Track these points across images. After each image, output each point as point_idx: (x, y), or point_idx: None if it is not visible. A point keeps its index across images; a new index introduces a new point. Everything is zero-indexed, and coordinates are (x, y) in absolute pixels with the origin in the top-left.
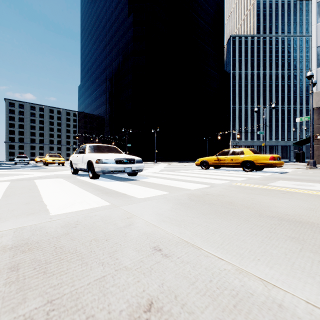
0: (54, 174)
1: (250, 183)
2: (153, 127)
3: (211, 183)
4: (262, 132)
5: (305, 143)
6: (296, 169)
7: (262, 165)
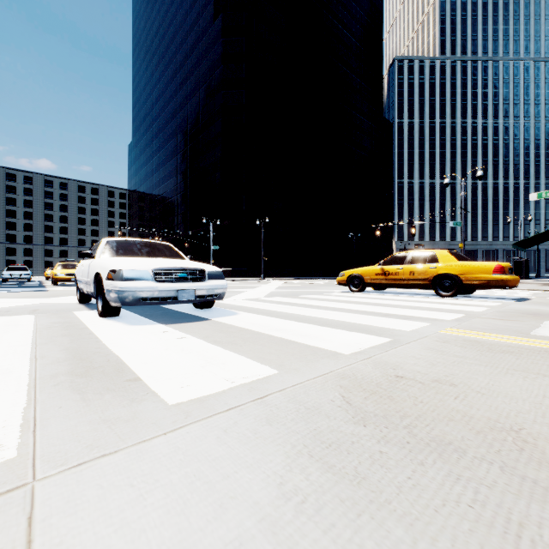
0: (38, 304)
1: (484, 330)
2: (258, 216)
3: (386, 328)
4: (458, 222)
5: (534, 244)
6: (533, 291)
7: (477, 284)
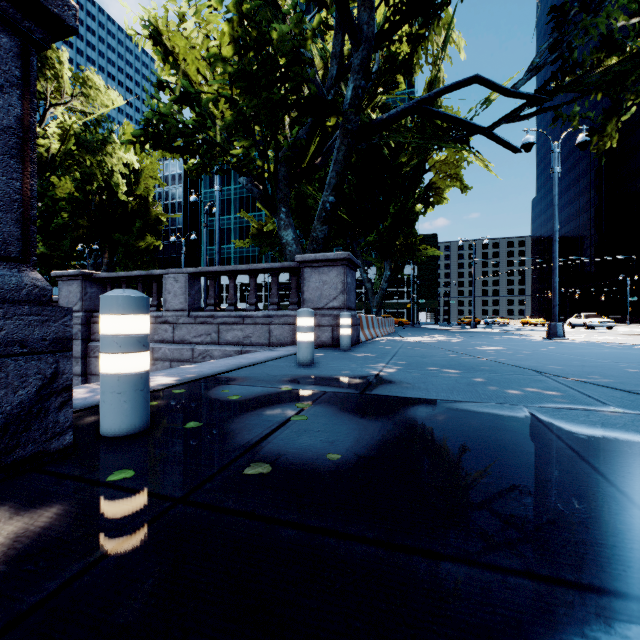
0: None
1: None
2: None
3: None
4: None
5: None
6: None
7: None
